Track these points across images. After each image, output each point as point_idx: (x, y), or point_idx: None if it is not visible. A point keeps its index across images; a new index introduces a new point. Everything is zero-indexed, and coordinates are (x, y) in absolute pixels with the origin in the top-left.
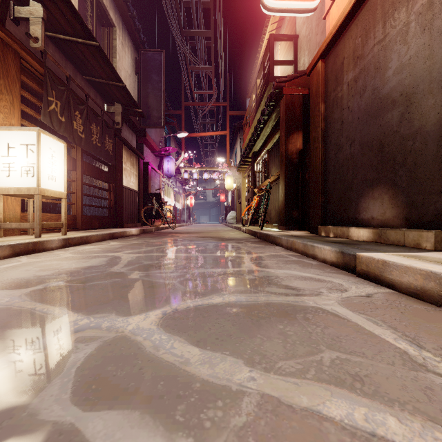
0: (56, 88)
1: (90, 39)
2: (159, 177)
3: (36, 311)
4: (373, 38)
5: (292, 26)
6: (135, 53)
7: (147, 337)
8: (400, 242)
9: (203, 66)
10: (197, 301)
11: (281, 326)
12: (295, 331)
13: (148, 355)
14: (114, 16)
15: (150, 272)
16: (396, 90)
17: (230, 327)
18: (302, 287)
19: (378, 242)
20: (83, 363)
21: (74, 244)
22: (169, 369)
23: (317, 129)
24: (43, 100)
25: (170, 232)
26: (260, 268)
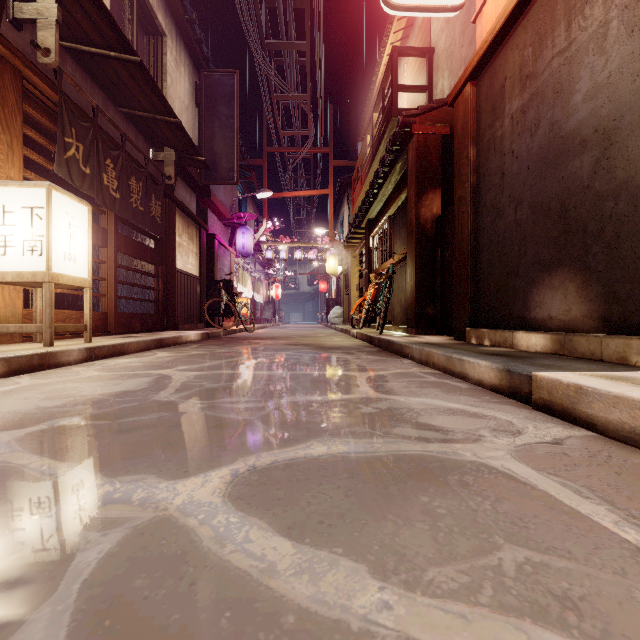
0: (77, 124)
1: (128, 52)
2: (230, 256)
3: (30, 469)
4: (552, 47)
5: (425, 35)
6: (194, 75)
7: (205, 519)
8: (596, 354)
9: (294, 94)
10: (288, 452)
11: (425, 498)
12: (450, 507)
13: (206, 555)
14: (164, 21)
15: (214, 401)
16: (587, 125)
17: (342, 500)
18: (450, 427)
19: (559, 353)
20: (95, 572)
21: (104, 356)
22: (241, 585)
23: (464, 185)
24: (58, 142)
25: (246, 337)
26: (382, 395)
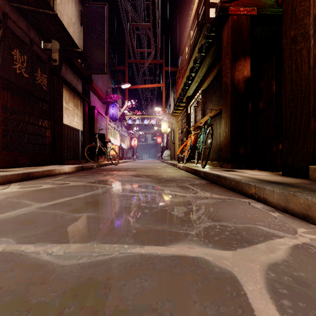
0: None
1: None
2: (105, 121)
3: None
4: None
5: None
6: (80, 6)
7: None
8: None
9: (142, 23)
10: None
11: None
12: None
13: None
14: None
15: None
16: None
17: None
18: None
19: None
20: None
21: None
22: None
23: (302, 21)
24: None
25: (109, 168)
26: None
